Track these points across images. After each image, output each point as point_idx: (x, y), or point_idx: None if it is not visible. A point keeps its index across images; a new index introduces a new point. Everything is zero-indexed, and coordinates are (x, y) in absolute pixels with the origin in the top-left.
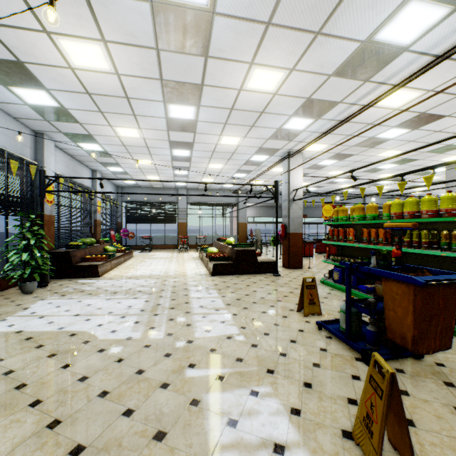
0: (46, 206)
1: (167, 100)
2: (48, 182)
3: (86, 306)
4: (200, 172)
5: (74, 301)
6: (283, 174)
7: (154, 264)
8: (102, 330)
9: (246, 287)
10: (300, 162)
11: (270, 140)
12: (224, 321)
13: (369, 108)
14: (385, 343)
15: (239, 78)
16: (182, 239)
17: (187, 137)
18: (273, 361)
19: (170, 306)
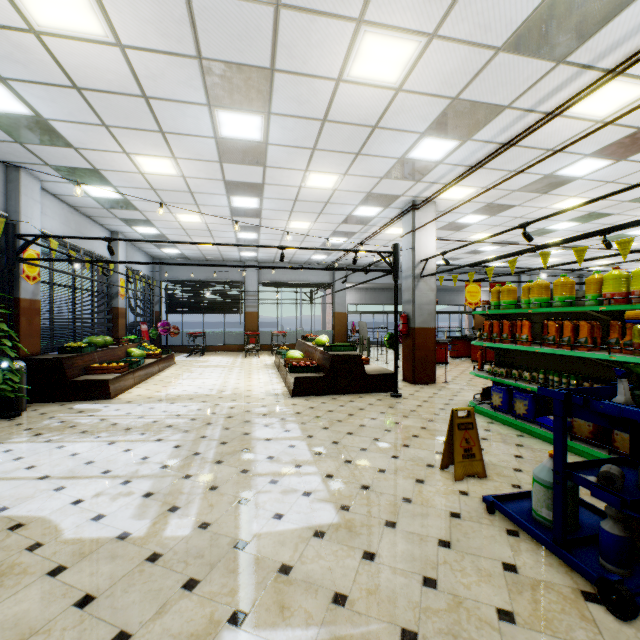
0: (25, 284)
1: (213, 103)
2: (23, 244)
3: (68, 458)
4: (276, 234)
5: (51, 447)
6: (404, 237)
7: (204, 376)
8: (77, 514)
9: (347, 418)
10: (431, 217)
11: (385, 180)
12: (310, 492)
13: (554, 119)
14: (639, 558)
15: (337, 54)
16: (251, 336)
17: (252, 174)
18: (411, 604)
19: (216, 458)
